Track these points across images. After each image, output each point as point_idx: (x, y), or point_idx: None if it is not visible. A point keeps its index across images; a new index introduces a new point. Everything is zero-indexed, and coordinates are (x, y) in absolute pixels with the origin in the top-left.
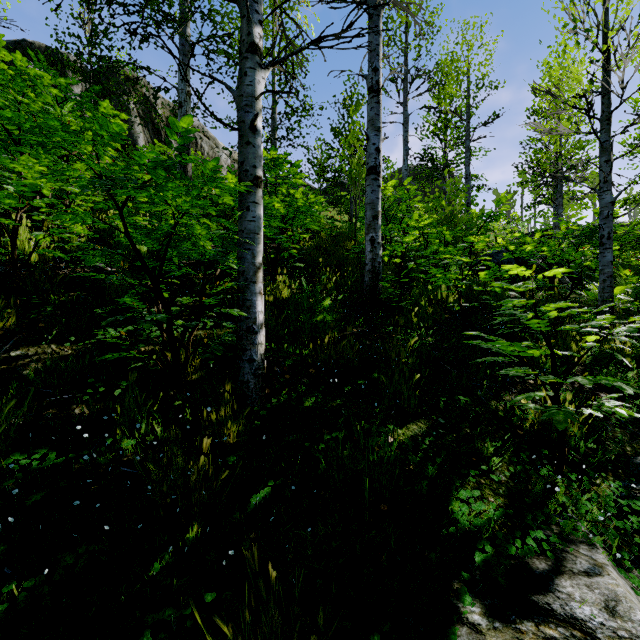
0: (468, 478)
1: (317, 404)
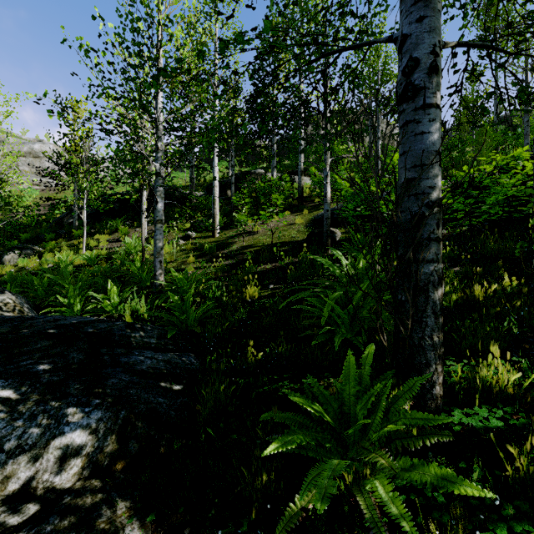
0: None
1: None
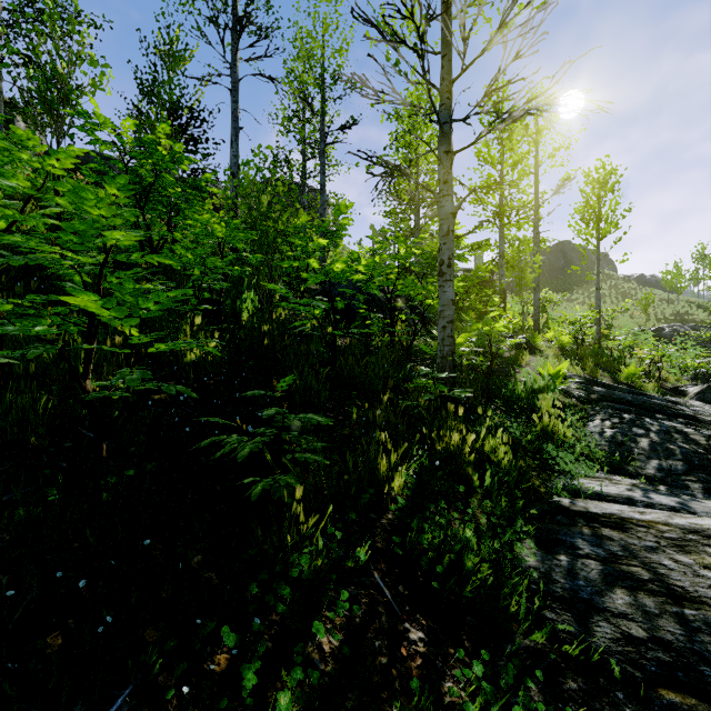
0: None
1: None
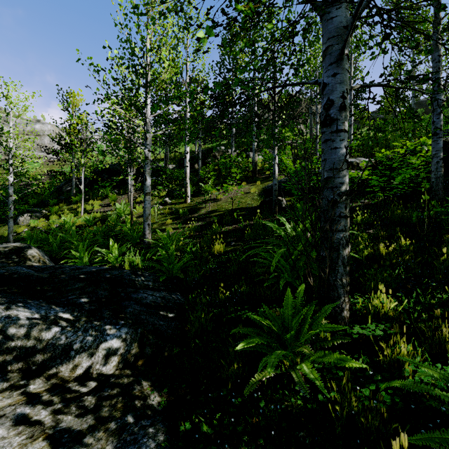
0: None
1: None
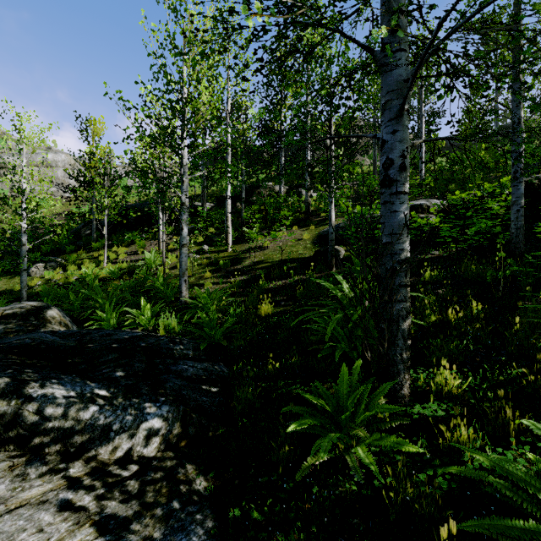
0: None
1: None
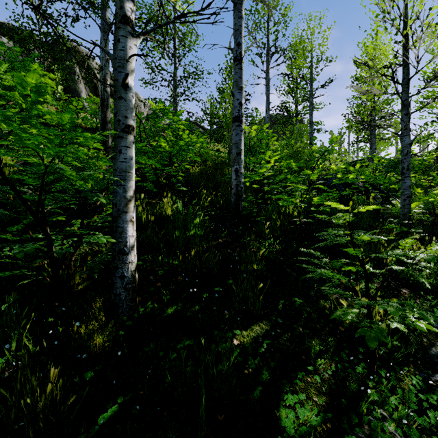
0: (297, 379)
1: (177, 312)
